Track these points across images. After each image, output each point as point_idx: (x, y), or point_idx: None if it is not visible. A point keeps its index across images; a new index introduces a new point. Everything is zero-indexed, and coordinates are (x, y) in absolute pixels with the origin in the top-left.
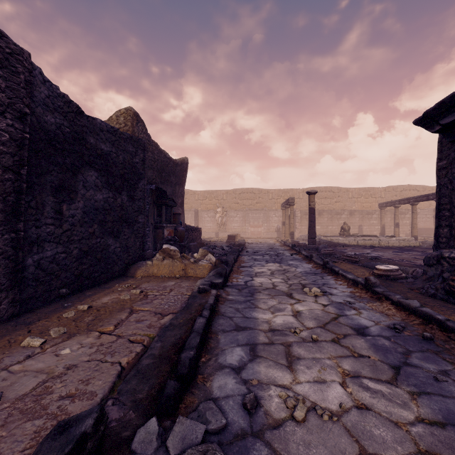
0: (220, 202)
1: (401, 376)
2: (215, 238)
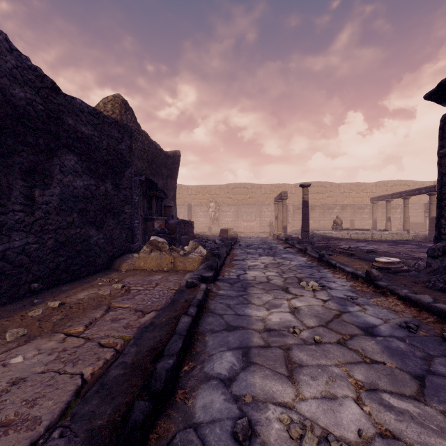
0: (213, 197)
1: (428, 389)
2: (208, 232)
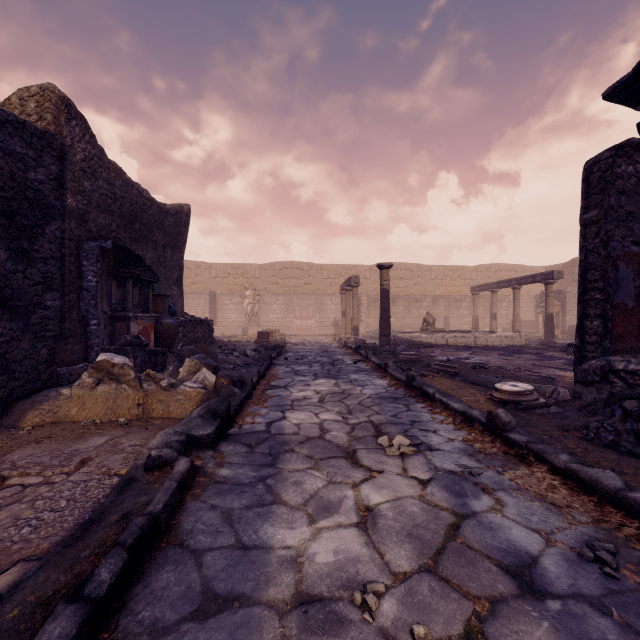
0: (250, 282)
1: None
2: (241, 336)
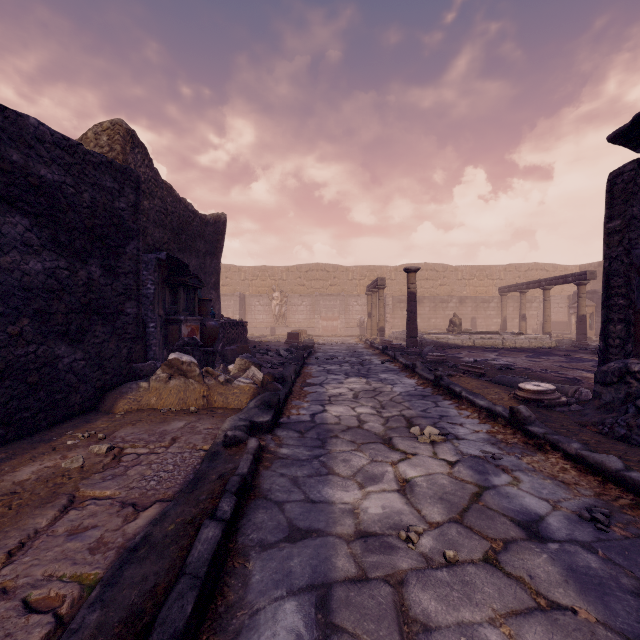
0: (277, 284)
1: None
2: (270, 336)
